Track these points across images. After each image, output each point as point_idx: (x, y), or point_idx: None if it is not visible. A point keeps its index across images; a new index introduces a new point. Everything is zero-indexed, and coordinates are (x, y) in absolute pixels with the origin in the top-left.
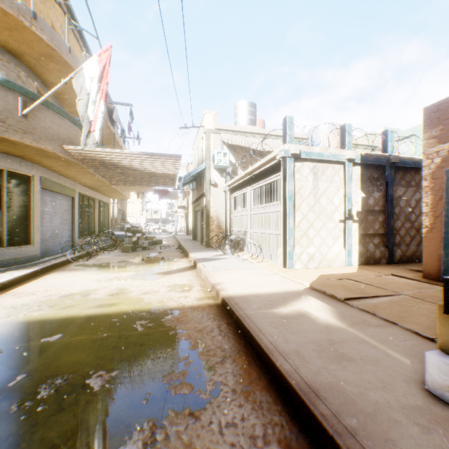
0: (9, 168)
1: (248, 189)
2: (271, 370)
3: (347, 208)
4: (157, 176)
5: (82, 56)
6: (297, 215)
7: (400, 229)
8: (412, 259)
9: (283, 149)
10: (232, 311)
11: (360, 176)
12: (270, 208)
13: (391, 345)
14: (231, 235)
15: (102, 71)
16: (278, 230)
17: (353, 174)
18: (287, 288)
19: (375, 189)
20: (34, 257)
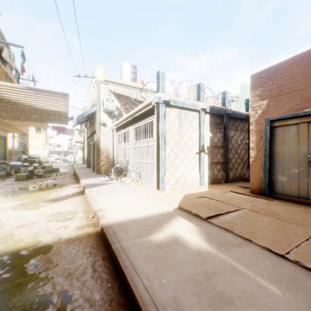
0: None
1: (130, 128)
2: None
3: (201, 143)
4: (49, 113)
5: None
6: (167, 148)
7: (232, 159)
8: (239, 179)
9: (156, 96)
10: (109, 243)
11: (209, 121)
12: (147, 142)
13: (257, 269)
14: (116, 164)
15: None
16: (153, 160)
17: (205, 119)
18: (161, 210)
19: (218, 131)
20: None
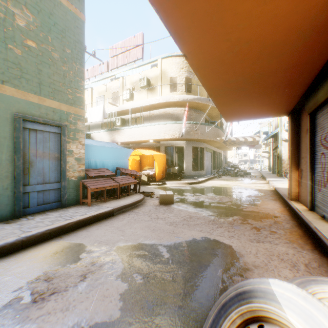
0: (199, 146)
1: None
2: (279, 195)
3: None
4: (249, 141)
5: None
6: None
7: None
8: None
9: None
10: (275, 189)
11: None
12: None
13: None
14: None
15: None
16: None
17: None
18: None
19: None
20: (204, 175)
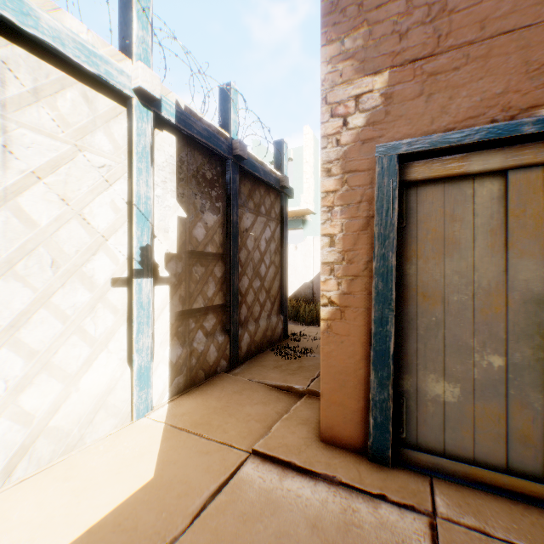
0: None
1: None
2: None
3: (139, 241)
4: None
5: None
6: None
7: (248, 293)
8: (264, 345)
9: None
10: None
11: (176, 162)
12: None
13: None
14: None
15: None
16: None
17: (157, 149)
18: None
19: (209, 204)
20: None
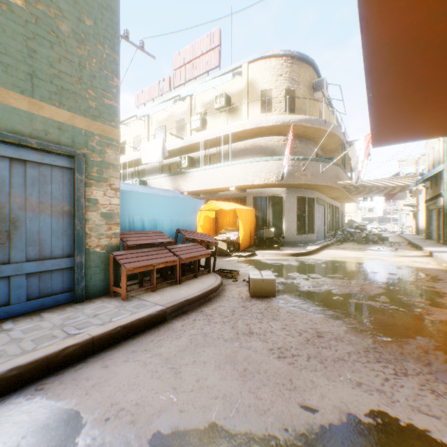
0: (307, 196)
1: None
2: None
3: None
4: (390, 187)
5: (328, 112)
6: None
7: None
8: None
9: None
10: None
11: None
12: None
13: None
14: None
15: (366, 145)
16: None
17: None
18: None
19: None
20: (314, 240)
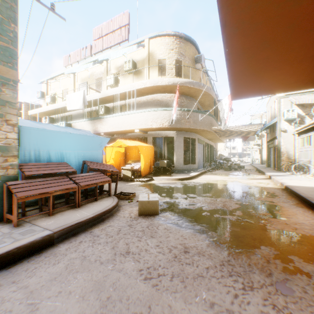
0: (191, 137)
1: (310, 133)
2: (298, 197)
3: None
4: (245, 132)
5: (205, 79)
6: None
7: None
8: None
9: None
10: (288, 188)
11: None
12: None
13: None
14: (296, 163)
15: (229, 101)
16: None
17: None
18: None
19: None
20: (196, 168)
